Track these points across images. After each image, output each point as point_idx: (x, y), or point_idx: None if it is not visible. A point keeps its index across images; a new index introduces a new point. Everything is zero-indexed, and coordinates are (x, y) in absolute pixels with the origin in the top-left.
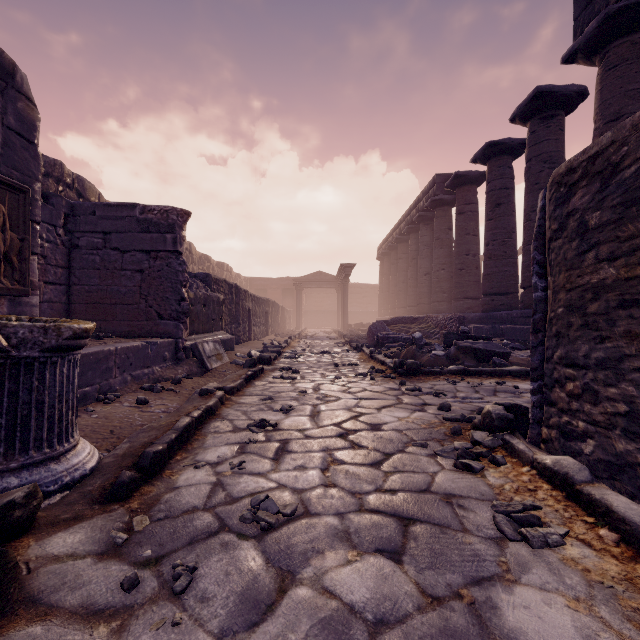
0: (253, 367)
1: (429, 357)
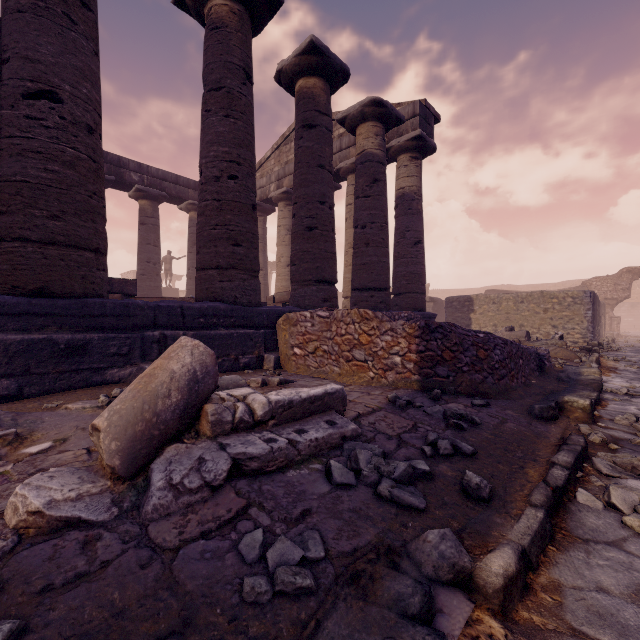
0: None
1: None
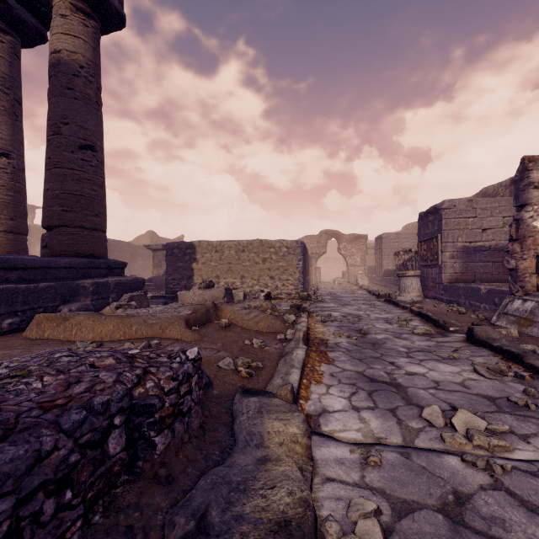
0: None
1: None
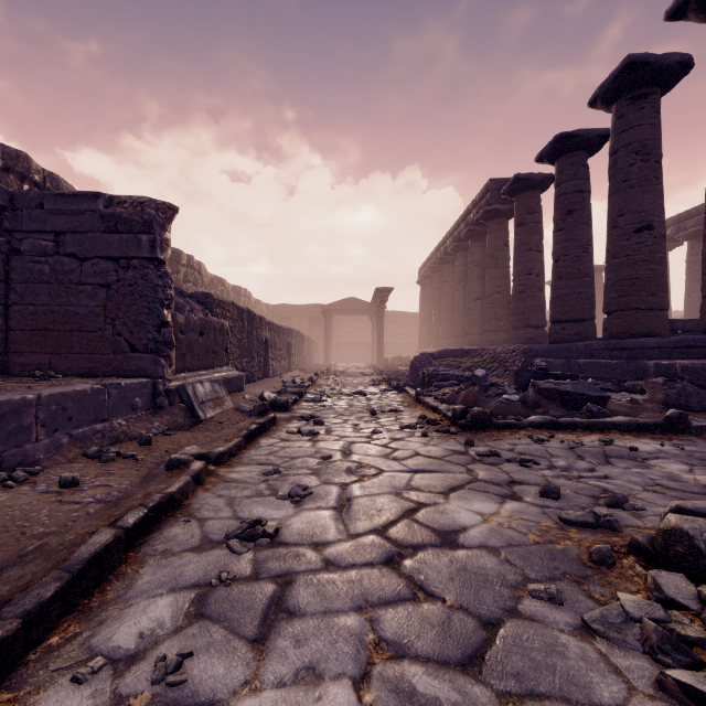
0: (263, 415)
1: (499, 403)
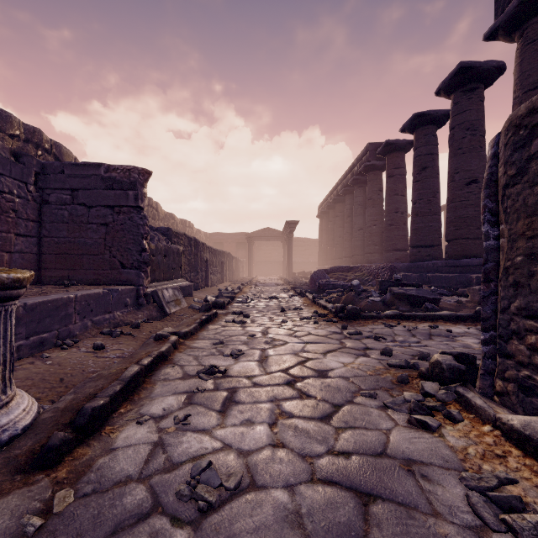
0: (208, 311)
1: (367, 302)
